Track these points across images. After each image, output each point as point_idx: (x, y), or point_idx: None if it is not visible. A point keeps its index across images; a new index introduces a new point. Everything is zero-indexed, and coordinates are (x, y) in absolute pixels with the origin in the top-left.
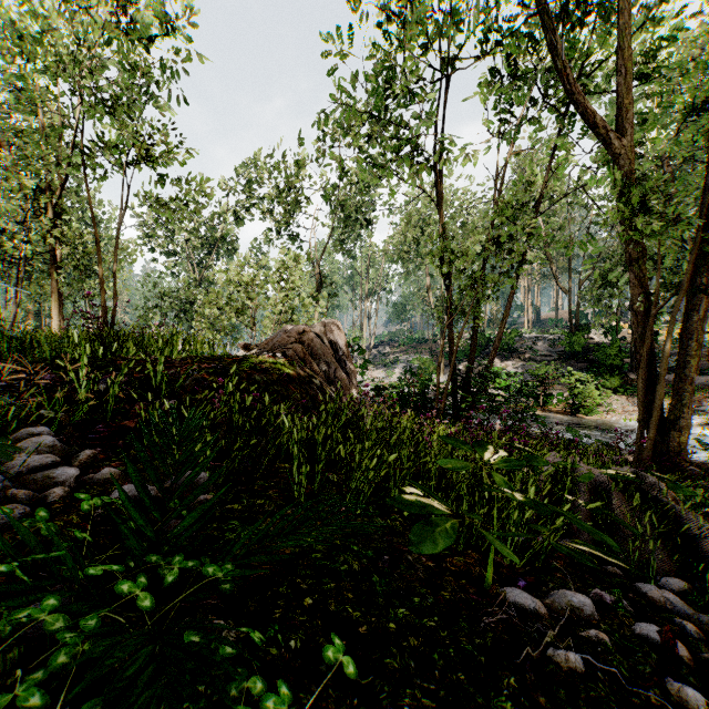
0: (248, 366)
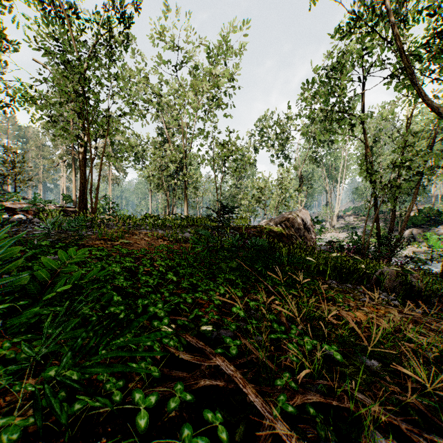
0: (268, 230)
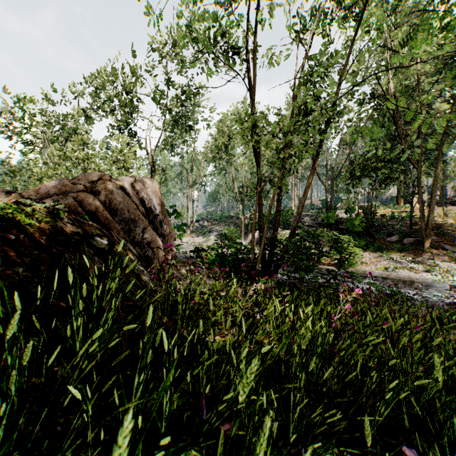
0: None
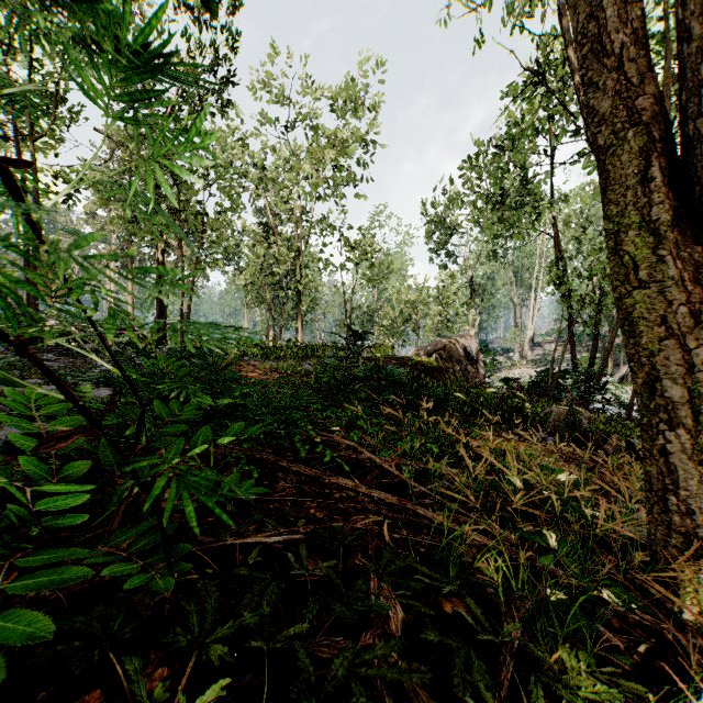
0: (415, 362)
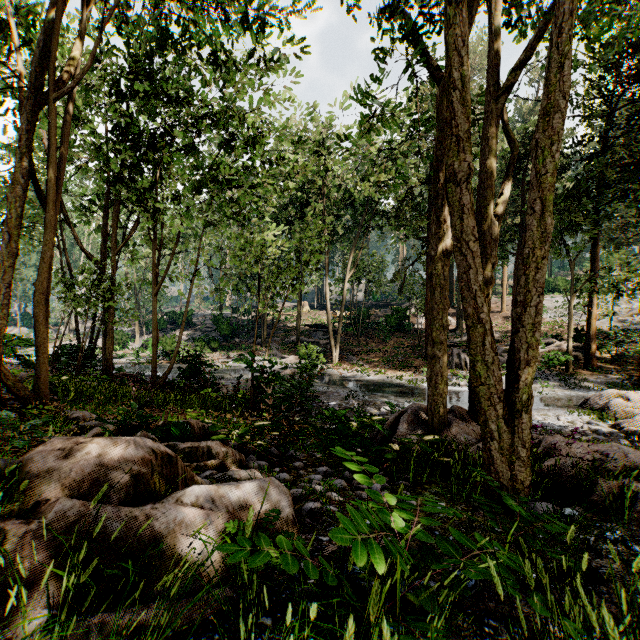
0: None
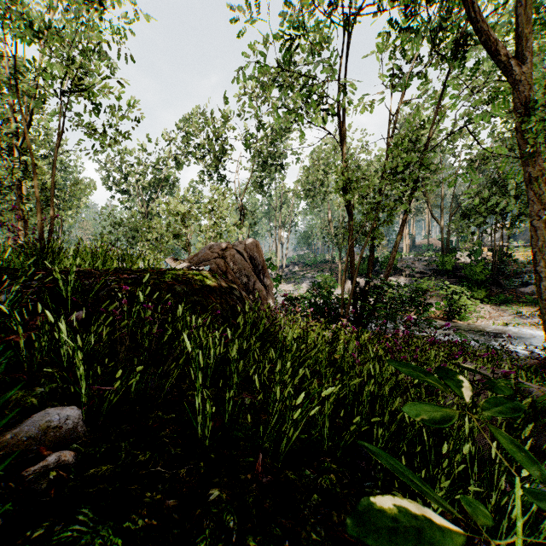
0: (170, 277)
